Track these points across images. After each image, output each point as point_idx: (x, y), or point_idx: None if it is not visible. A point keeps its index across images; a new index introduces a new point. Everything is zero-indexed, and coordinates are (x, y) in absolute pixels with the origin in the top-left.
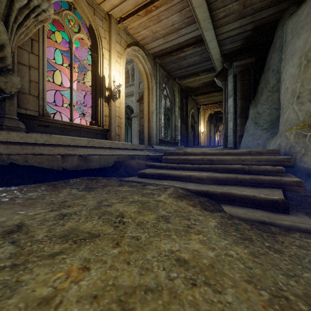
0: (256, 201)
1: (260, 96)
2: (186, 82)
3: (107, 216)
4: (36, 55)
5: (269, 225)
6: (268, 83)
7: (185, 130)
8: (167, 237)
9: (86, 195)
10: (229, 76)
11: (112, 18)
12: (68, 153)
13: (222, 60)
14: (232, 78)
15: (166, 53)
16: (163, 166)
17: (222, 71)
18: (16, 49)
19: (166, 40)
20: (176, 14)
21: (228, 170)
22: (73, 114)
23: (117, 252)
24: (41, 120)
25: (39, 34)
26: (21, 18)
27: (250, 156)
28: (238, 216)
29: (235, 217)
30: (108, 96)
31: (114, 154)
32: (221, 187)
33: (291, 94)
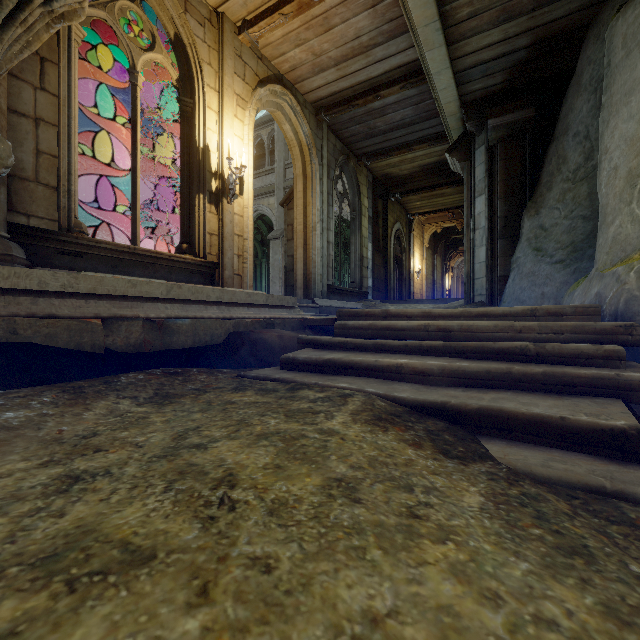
0: (569, 432)
1: (546, 191)
2: (384, 165)
3: (189, 484)
4: (53, 95)
5: (615, 498)
6: (566, 163)
7: (382, 267)
8: (357, 557)
9: (152, 415)
10: (477, 150)
11: (225, 21)
12: (119, 314)
13: (462, 114)
14: (483, 155)
15: (342, 101)
16: (337, 344)
17: (463, 139)
18: (4, 78)
19: (342, 72)
20: (365, 13)
21: (488, 353)
22: (138, 230)
23: (198, 630)
24: (63, 241)
25: (60, 47)
26: (10, 2)
27: (535, 320)
28: (531, 472)
29: (524, 475)
30: (217, 192)
31: (227, 316)
32: (476, 395)
33: (627, 180)
